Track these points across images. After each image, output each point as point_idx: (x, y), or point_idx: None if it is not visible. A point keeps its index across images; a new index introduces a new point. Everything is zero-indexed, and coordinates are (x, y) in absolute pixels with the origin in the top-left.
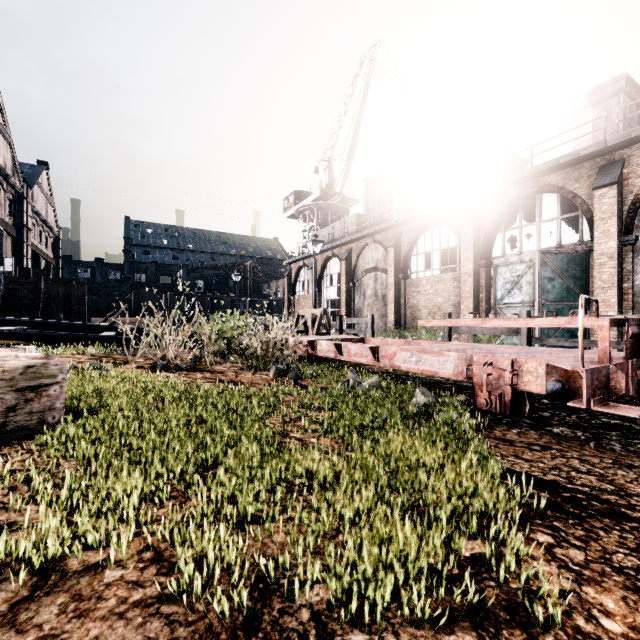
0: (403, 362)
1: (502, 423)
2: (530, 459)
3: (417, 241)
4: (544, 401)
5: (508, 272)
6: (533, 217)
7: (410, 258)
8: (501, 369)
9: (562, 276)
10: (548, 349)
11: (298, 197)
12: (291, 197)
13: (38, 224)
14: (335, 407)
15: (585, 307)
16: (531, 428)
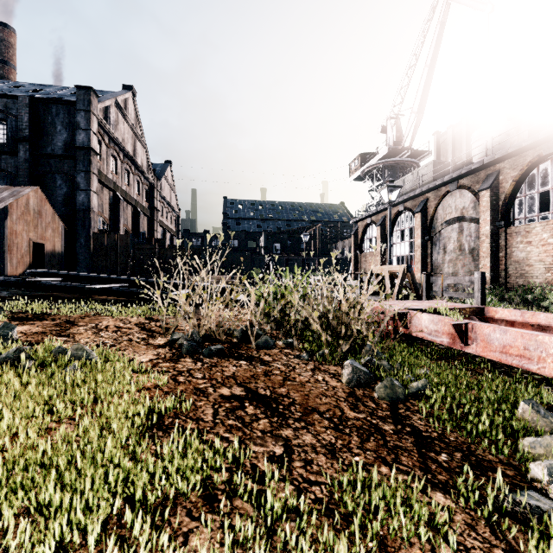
0: None
1: None
2: None
3: (525, 178)
4: None
5: None
6: None
7: (513, 201)
8: None
9: None
10: None
11: (364, 159)
12: (357, 160)
13: (165, 207)
14: None
15: None
16: None
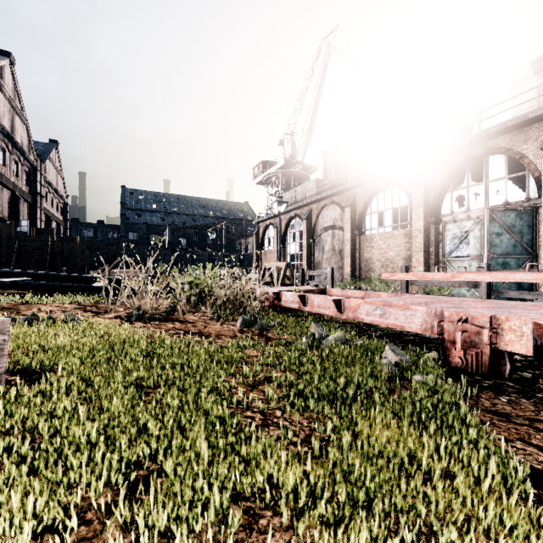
0: (367, 315)
1: (485, 387)
2: (542, 446)
3: (371, 201)
4: (516, 357)
5: (456, 228)
6: (478, 178)
7: (364, 217)
8: (478, 326)
9: (510, 231)
10: (518, 303)
11: (265, 166)
12: (259, 166)
13: (50, 192)
14: (301, 367)
15: (532, 260)
16: (520, 395)
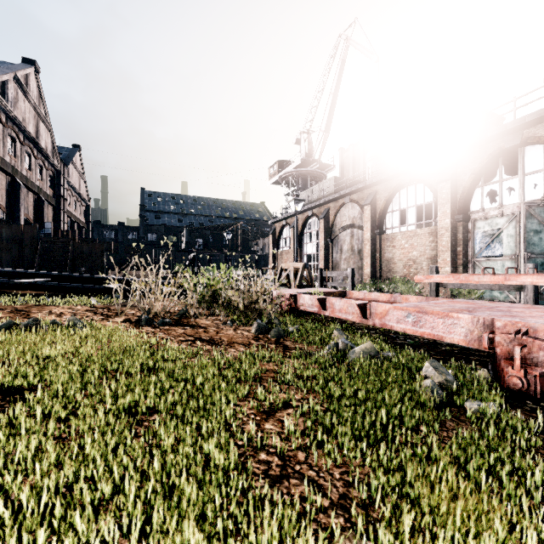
0: (397, 322)
1: None
2: None
3: (392, 199)
4: None
5: (487, 226)
6: (510, 172)
7: (385, 215)
8: (543, 341)
9: None
10: None
11: (281, 165)
12: (275, 166)
13: (73, 195)
14: (326, 388)
15: None
16: None
